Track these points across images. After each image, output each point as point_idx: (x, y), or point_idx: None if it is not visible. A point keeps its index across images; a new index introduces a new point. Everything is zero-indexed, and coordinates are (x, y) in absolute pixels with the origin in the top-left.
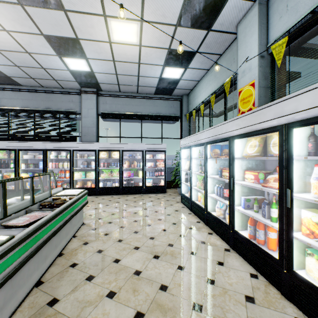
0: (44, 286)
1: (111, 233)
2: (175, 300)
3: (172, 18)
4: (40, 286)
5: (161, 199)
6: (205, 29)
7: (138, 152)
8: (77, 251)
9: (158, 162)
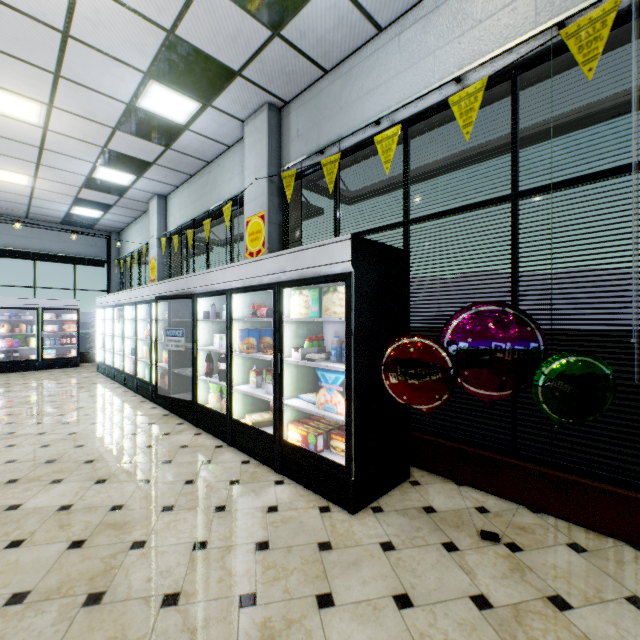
0: None
1: None
2: (61, 402)
3: (75, 183)
4: None
5: (69, 372)
6: (117, 196)
7: (30, 310)
8: None
9: (67, 325)
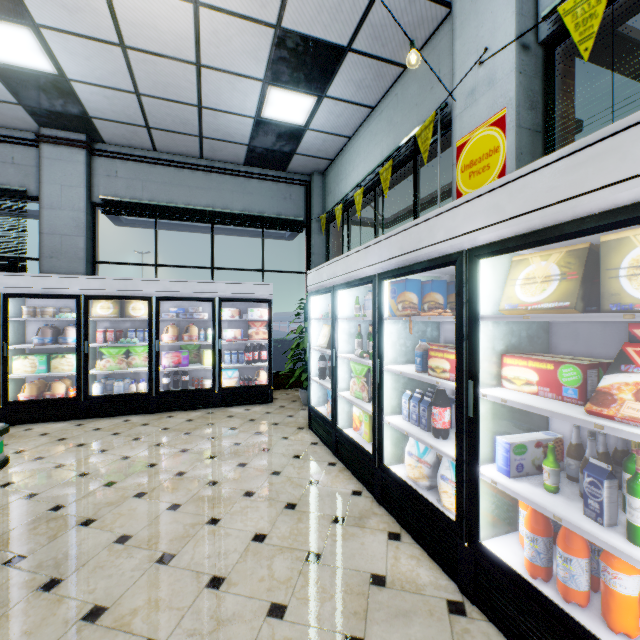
0: None
1: (72, 577)
2: None
3: None
4: None
5: (258, 423)
6: None
7: (204, 303)
8: None
9: (253, 328)
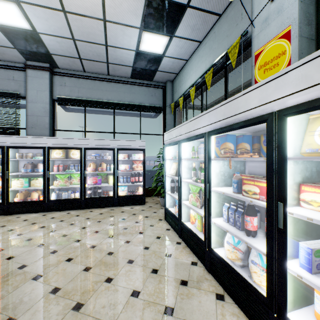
0: None
1: (21, 318)
2: None
3: None
4: None
5: (137, 216)
6: None
7: (109, 151)
8: None
9: (135, 164)
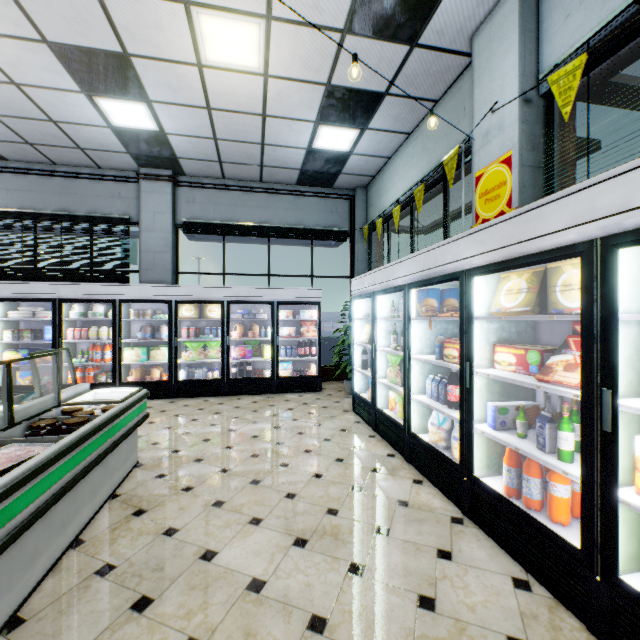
0: (24, 631)
1: (199, 486)
2: None
3: (334, 14)
4: (14, 632)
5: (310, 406)
6: (406, 43)
7: (263, 305)
8: (116, 533)
9: (304, 327)
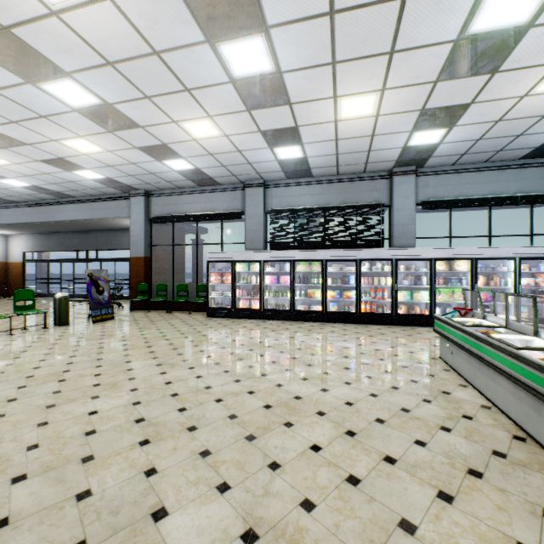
0: None
1: None
2: None
3: None
4: None
5: None
6: None
7: (493, 260)
8: None
9: (538, 278)
